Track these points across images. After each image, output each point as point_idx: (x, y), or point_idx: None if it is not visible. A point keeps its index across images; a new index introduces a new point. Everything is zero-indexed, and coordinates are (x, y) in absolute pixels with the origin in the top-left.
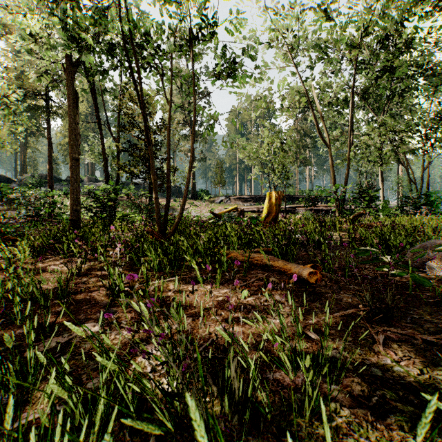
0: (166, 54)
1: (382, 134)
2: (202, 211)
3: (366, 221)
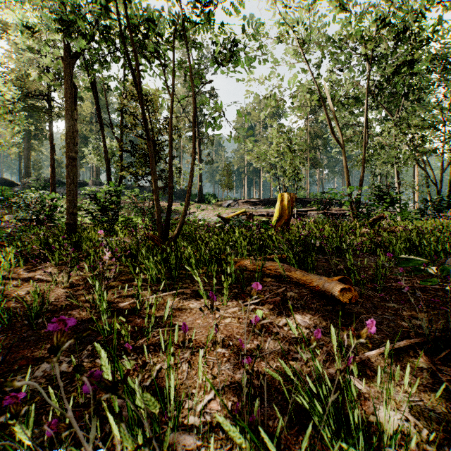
0: (168, 43)
1: (397, 134)
2: (209, 215)
3: (385, 225)
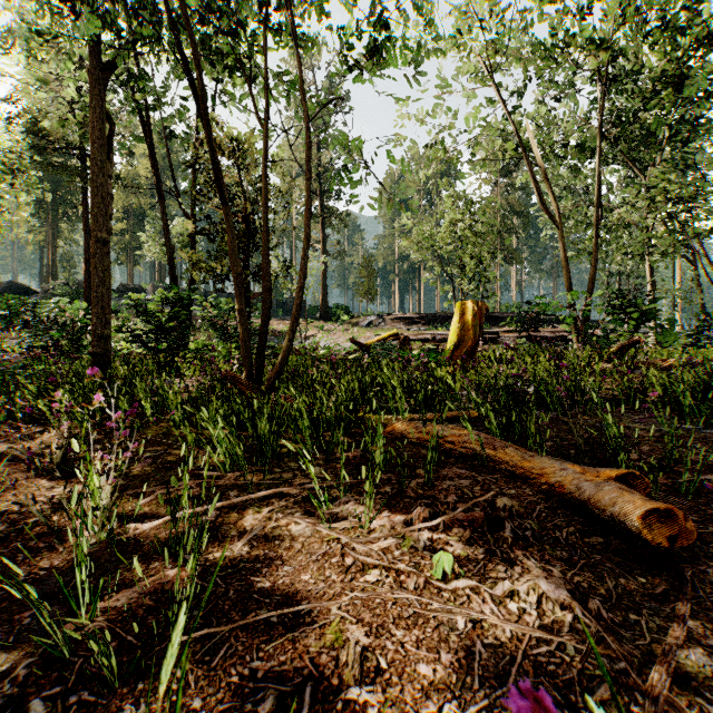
0: None
1: None
2: (338, 340)
3: (641, 356)
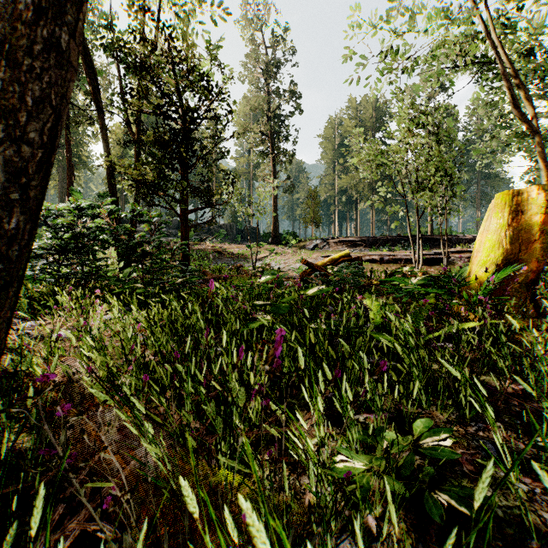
0: None
1: None
2: (287, 261)
3: None
